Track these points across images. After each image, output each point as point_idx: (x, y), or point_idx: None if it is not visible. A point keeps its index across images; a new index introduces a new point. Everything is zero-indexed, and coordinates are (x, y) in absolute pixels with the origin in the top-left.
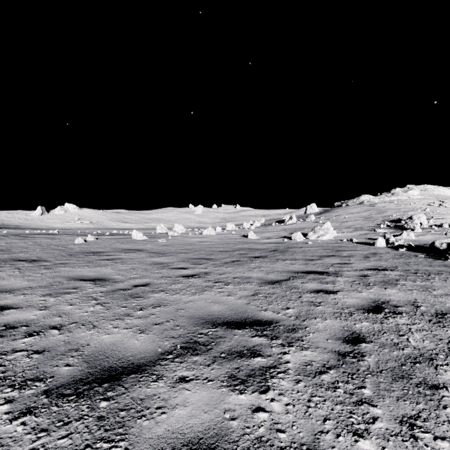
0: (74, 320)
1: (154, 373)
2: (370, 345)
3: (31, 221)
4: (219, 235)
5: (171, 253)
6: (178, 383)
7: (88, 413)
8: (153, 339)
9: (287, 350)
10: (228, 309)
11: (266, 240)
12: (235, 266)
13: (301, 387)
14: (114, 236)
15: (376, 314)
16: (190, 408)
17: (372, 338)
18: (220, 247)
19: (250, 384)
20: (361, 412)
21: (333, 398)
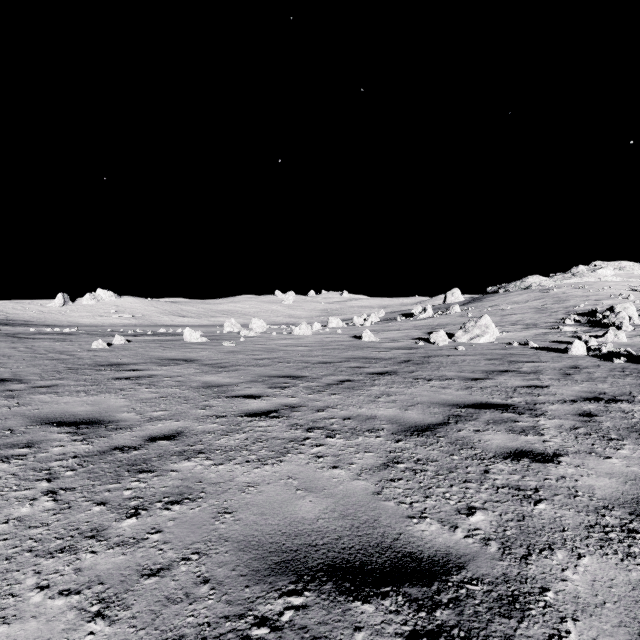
0: None
1: None
2: None
3: (48, 314)
4: (318, 336)
5: (239, 366)
6: None
7: None
8: None
9: None
10: (336, 513)
11: (391, 344)
12: (345, 392)
13: None
14: (158, 337)
15: None
16: None
17: None
18: (319, 356)
19: None
20: None
21: None
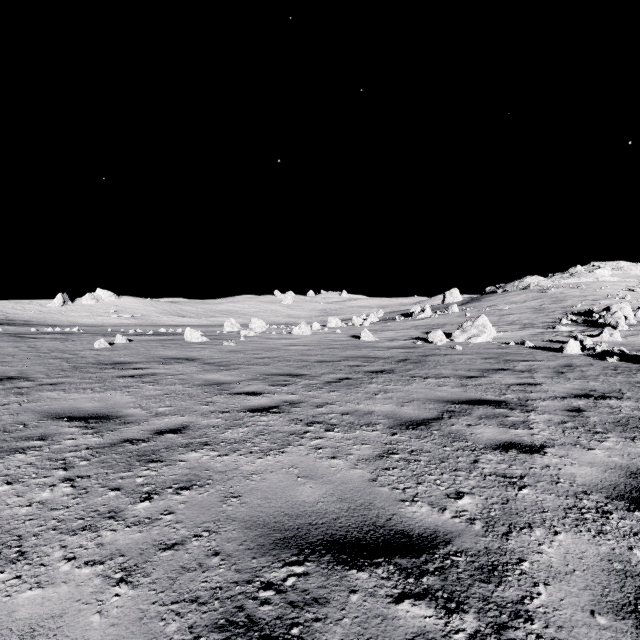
0: None
1: None
2: None
3: (47, 314)
4: (317, 336)
5: (240, 365)
6: None
7: None
8: (143, 608)
9: None
10: (334, 497)
11: (389, 343)
12: (344, 390)
13: None
14: (158, 337)
15: None
16: None
17: None
18: (318, 355)
19: None
20: None
21: None
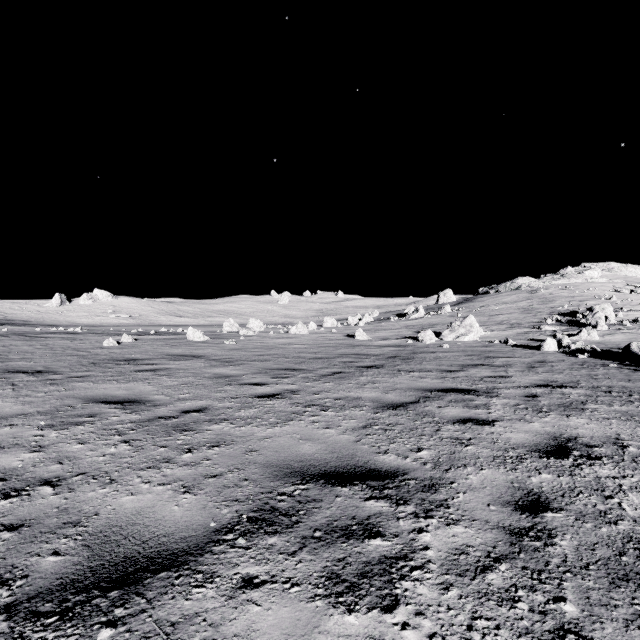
0: (82, 470)
1: (200, 568)
2: (560, 516)
3: (45, 314)
4: (314, 335)
5: (243, 361)
6: (241, 590)
7: None
8: (204, 503)
9: (425, 525)
10: (327, 451)
11: (382, 342)
12: (337, 381)
13: (454, 599)
14: (161, 336)
15: (561, 460)
16: None
17: (561, 502)
18: (314, 352)
19: (365, 593)
20: None
21: (512, 622)
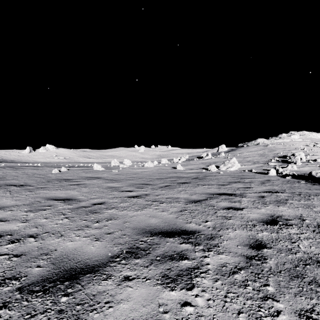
0: (47, 231)
1: (105, 272)
2: (270, 250)
3: (22, 157)
4: (156, 167)
5: (121, 180)
6: (123, 281)
7: (51, 307)
8: (105, 245)
9: (207, 254)
10: (162, 222)
11: (190, 171)
12: (168, 190)
13: (219, 285)
14: (80, 168)
15: (273, 226)
16: (132, 302)
17: (271, 245)
18: (156, 176)
19: (179, 283)
20: (267, 306)
21: (244, 294)
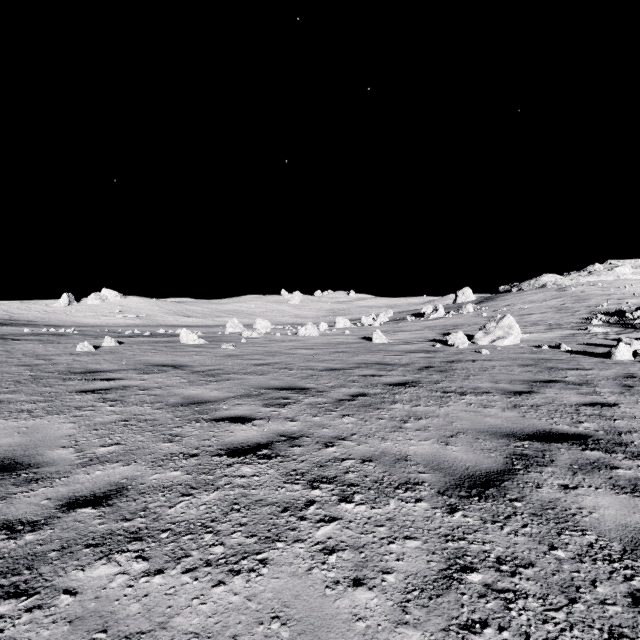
0: None
1: None
2: None
3: (52, 314)
4: (325, 337)
5: (233, 374)
6: None
7: None
8: None
9: None
10: None
11: (405, 346)
12: (361, 413)
13: None
14: (154, 338)
15: None
16: None
17: None
18: (326, 361)
19: None
20: None
21: None
